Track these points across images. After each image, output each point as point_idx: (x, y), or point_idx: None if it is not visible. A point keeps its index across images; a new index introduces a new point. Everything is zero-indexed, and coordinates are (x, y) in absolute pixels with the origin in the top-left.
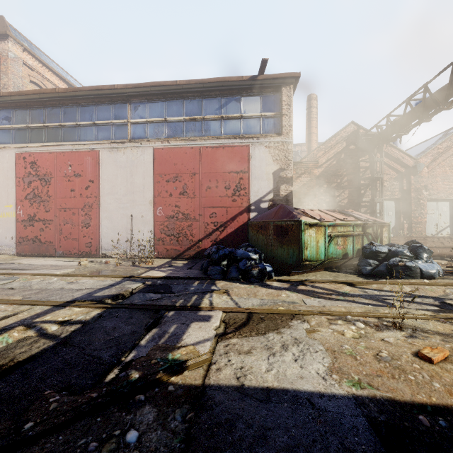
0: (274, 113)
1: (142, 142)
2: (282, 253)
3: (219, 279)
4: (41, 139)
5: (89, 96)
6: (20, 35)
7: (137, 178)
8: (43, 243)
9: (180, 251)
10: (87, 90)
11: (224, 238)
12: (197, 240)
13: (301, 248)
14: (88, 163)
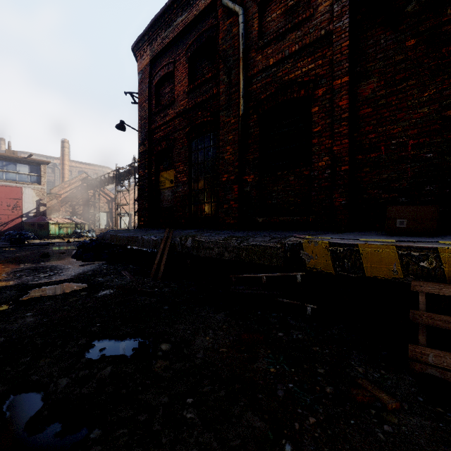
0: (37, 174)
1: None
2: (41, 233)
3: None
4: None
5: None
6: None
7: None
8: None
9: None
10: None
11: (6, 229)
12: None
13: (49, 231)
14: None
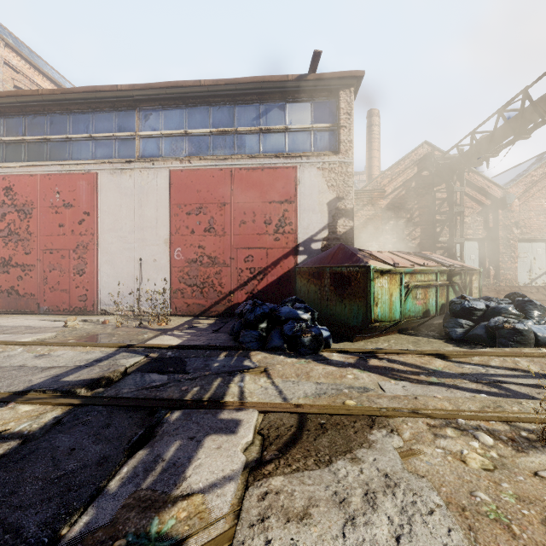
0: (329, 125)
1: (155, 162)
2: (342, 310)
3: (255, 349)
4: (19, 157)
5: (84, 100)
6: (2, 27)
7: (148, 210)
8: (22, 295)
9: (206, 306)
10: (80, 91)
11: (263, 289)
12: (227, 291)
13: (369, 304)
14: (82, 189)
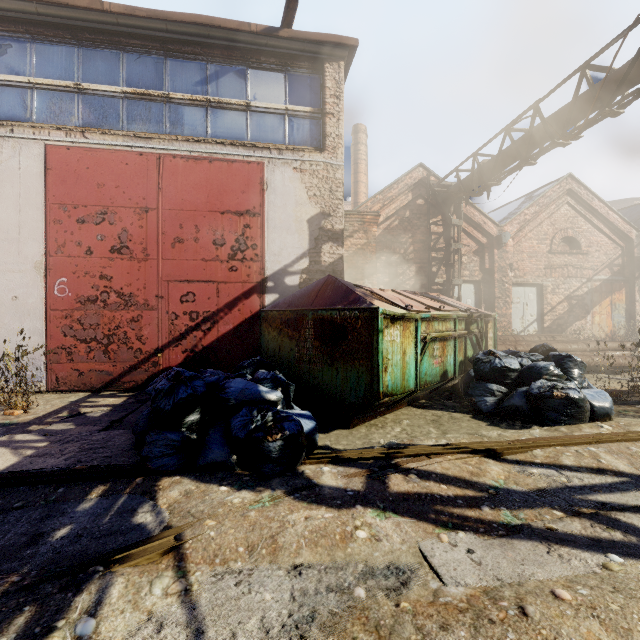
0: (310, 109)
1: (15, 127)
2: (332, 378)
3: (171, 471)
4: None
5: None
6: None
7: (1, 209)
8: None
9: (113, 375)
10: None
11: (211, 344)
12: (152, 349)
13: (376, 370)
14: None
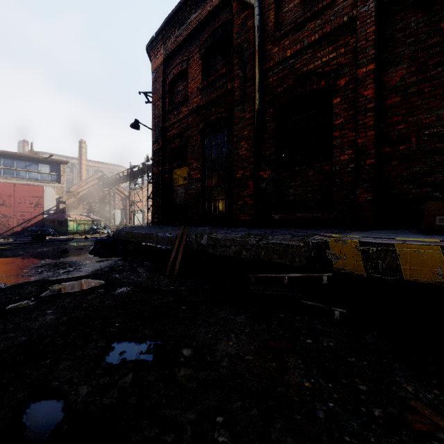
0: (57, 174)
1: None
2: (61, 229)
3: None
4: None
5: None
6: None
7: None
8: None
9: (1, 233)
10: None
11: (29, 226)
12: (12, 227)
13: (68, 227)
14: None
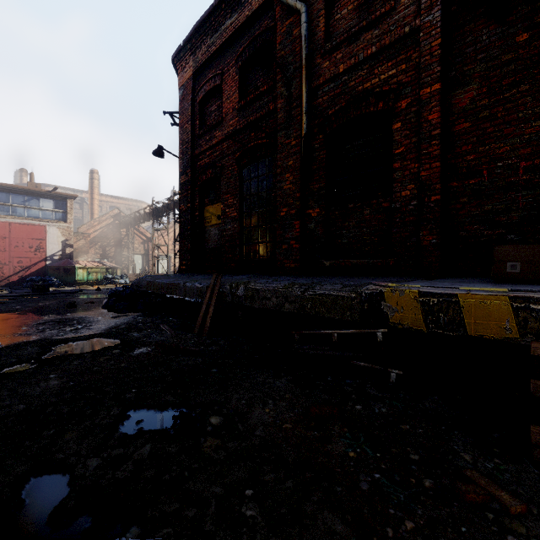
0: (62, 211)
1: None
2: (67, 279)
3: None
4: None
5: None
6: None
7: None
8: None
9: None
10: None
11: (28, 275)
12: (7, 276)
13: (76, 276)
14: None
